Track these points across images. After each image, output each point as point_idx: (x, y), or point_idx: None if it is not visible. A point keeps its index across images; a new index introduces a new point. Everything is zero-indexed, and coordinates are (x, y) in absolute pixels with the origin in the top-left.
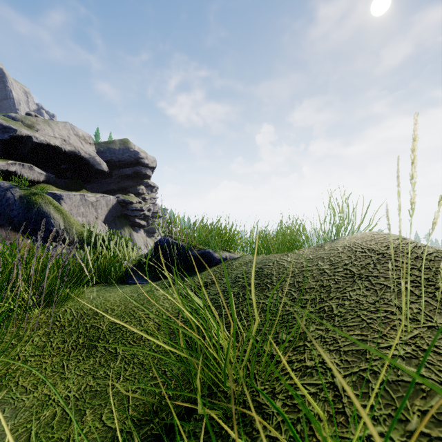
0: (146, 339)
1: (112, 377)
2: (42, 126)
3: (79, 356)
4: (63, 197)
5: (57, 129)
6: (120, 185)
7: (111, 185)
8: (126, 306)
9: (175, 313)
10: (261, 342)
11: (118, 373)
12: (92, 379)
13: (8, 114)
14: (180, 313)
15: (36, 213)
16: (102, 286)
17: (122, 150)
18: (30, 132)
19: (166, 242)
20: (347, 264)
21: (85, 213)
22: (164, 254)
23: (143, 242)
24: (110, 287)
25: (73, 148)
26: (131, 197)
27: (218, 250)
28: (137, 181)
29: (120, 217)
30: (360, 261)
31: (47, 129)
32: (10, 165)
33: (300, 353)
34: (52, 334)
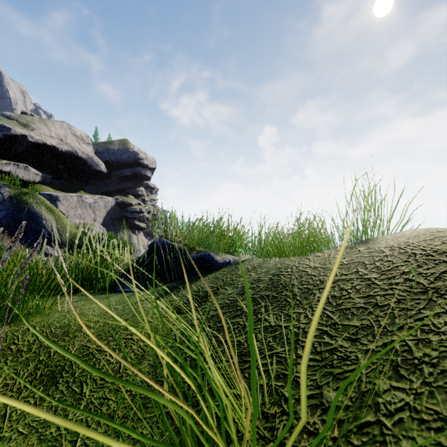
0: (124, 372)
1: (66, 439)
2: (38, 125)
3: (31, 398)
4: (60, 199)
5: (54, 128)
6: (119, 186)
7: (110, 186)
8: (105, 322)
9: (166, 333)
10: (293, 401)
11: (76, 433)
12: (37, 442)
13: (3, 112)
14: (172, 334)
15: (26, 214)
16: (85, 294)
17: (121, 150)
18: (25, 131)
19: (162, 243)
20: (408, 273)
21: (82, 215)
22: (159, 257)
23: (143, 244)
24: (93, 296)
25: (70, 148)
26: (130, 198)
27: (220, 252)
28: (137, 182)
29: (119, 219)
30: (429, 268)
31: (43, 128)
32: (4, 165)
33: (376, 443)
34: (2, 363)
